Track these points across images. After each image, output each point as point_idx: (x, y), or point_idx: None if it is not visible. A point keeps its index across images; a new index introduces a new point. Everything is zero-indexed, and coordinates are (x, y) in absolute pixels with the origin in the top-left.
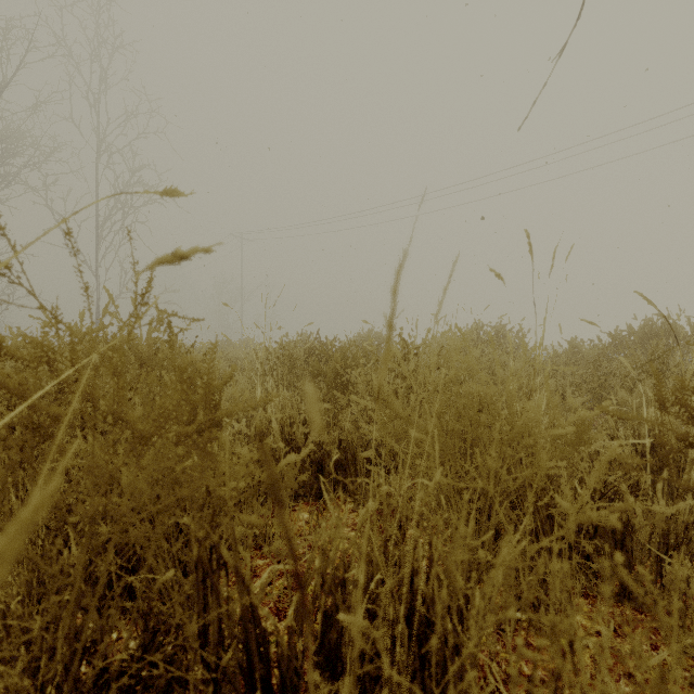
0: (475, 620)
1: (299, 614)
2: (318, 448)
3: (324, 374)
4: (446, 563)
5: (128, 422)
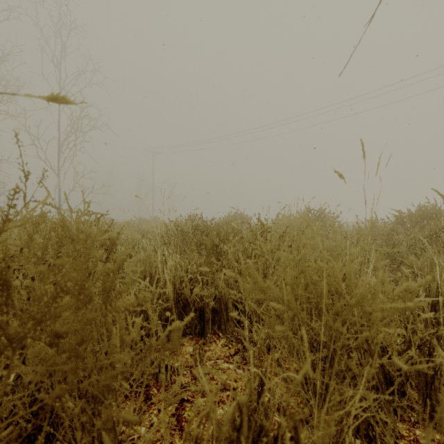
0: None
1: None
2: (200, 299)
3: (205, 245)
4: None
5: None
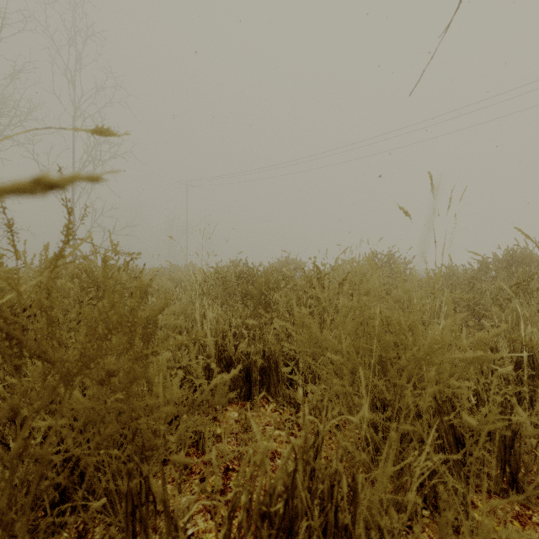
0: (392, 536)
1: (227, 536)
2: (246, 357)
3: (251, 294)
4: (372, 498)
5: (50, 362)
